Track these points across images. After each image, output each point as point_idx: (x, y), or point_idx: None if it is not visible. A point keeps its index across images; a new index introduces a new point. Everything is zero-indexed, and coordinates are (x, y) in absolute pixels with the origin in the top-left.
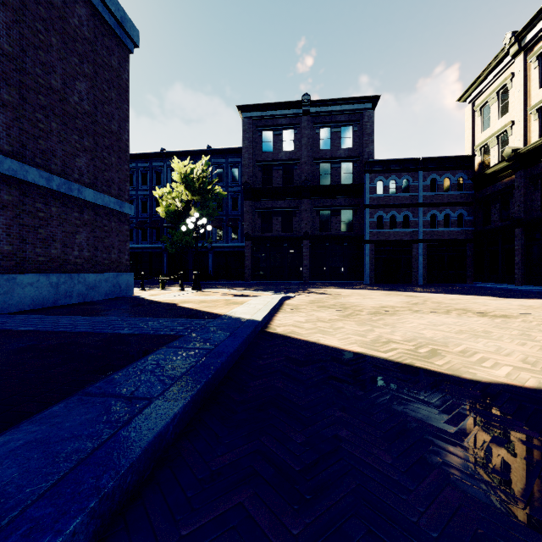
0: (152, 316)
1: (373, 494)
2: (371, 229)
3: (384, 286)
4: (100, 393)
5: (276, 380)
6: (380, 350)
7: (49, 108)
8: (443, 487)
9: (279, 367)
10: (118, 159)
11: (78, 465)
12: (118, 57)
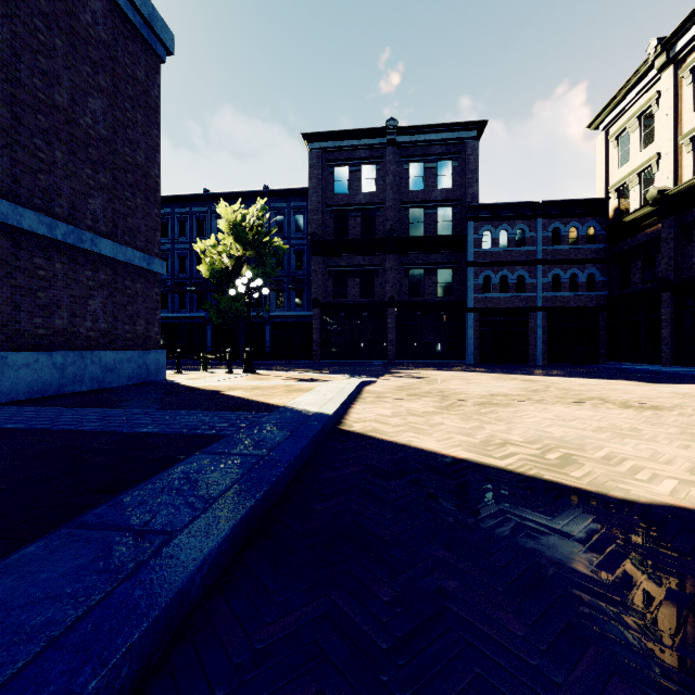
0: (187, 408)
1: (500, 692)
2: (475, 293)
3: (493, 367)
4: (100, 524)
5: (353, 501)
6: (494, 455)
7: (52, 132)
8: (606, 677)
9: (357, 482)
10: (145, 201)
11: (47, 648)
12: (145, 66)
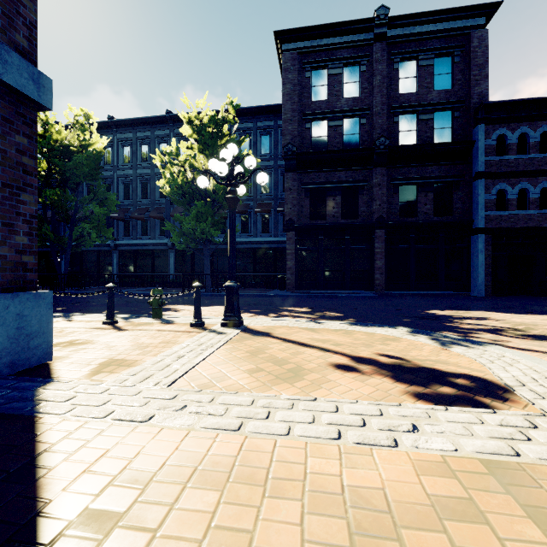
0: None
1: None
2: (486, 210)
3: (542, 303)
4: None
5: None
6: None
7: None
8: None
9: None
10: None
11: None
12: None
